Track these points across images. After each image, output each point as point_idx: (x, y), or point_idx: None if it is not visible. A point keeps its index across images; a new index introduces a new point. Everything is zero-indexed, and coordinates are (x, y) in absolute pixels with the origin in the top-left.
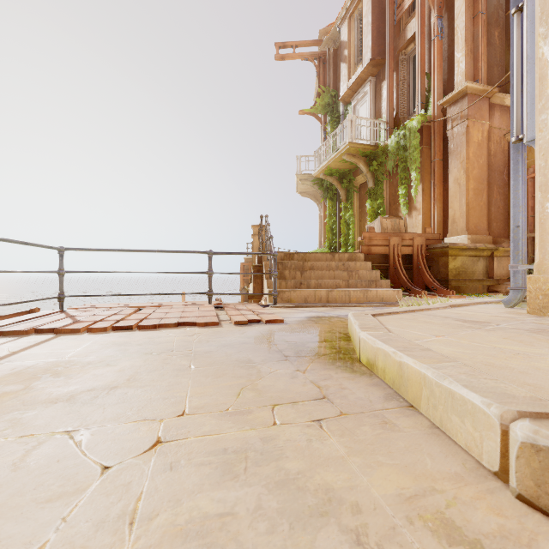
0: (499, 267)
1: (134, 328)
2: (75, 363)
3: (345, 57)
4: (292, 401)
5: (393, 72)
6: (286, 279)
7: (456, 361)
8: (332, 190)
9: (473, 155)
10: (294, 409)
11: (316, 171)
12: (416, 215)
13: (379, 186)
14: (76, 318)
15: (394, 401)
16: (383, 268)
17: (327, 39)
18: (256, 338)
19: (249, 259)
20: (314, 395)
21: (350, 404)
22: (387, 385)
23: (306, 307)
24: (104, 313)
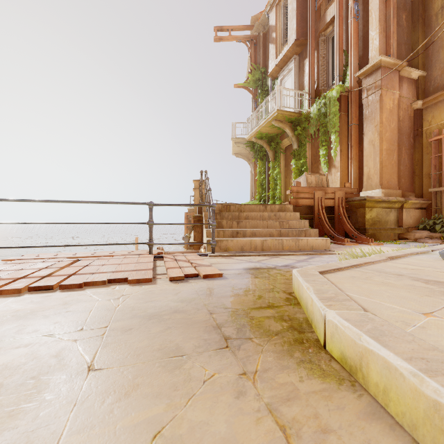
0: (408, 217)
1: (56, 288)
2: None
3: (273, 39)
4: None
5: (314, 50)
6: (224, 228)
7: None
8: (262, 151)
9: (385, 120)
10: None
11: (248, 135)
12: (335, 172)
13: (302, 148)
14: None
15: None
16: (309, 218)
17: (257, 24)
18: (190, 302)
19: (191, 209)
20: None
21: None
22: (390, 416)
23: (243, 256)
24: (35, 266)
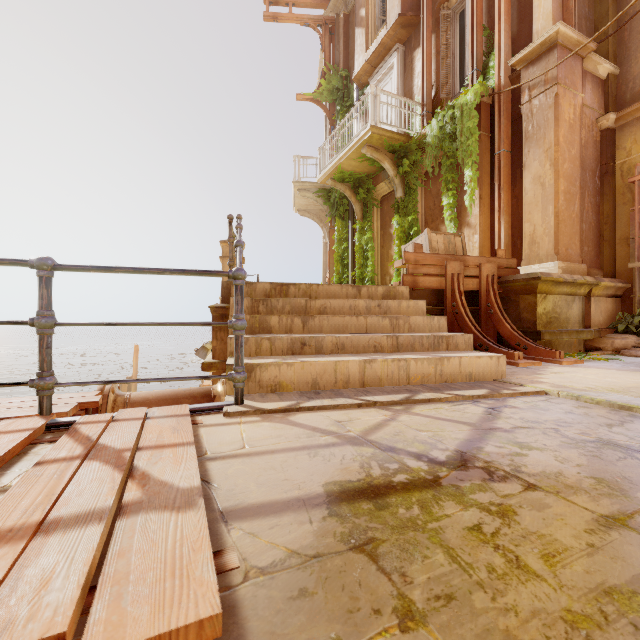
0: (597, 311)
1: None
2: None
3: (361, 19)
4: None
5: (431, 33)
6: (274, 333)
7: None
8: (342, 205)
9: (563, 140)
10: None
11: (321, 175)
12: (470, 235)
13: (411, 196)
14: None
15: None
16: (437, 311)
17: None
18: None
19: None
20: None
21: None
22: None
23: (319, 409)
24: None
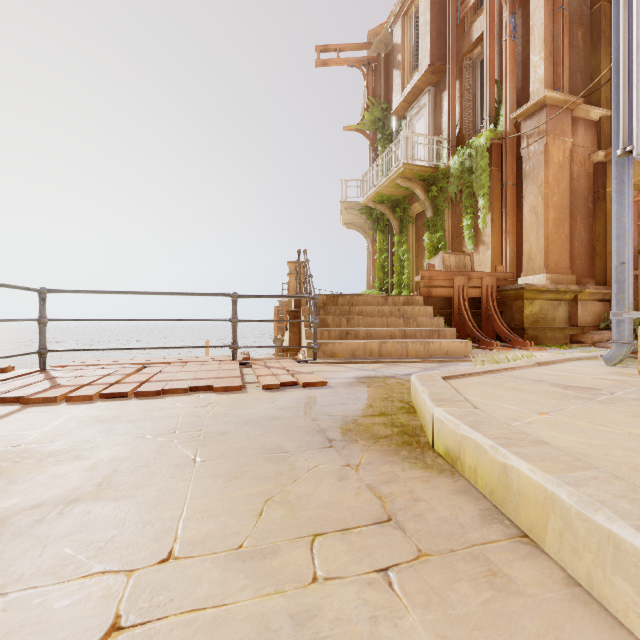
0: (584, 312)
1: (130, 396)
2: (30, 454)
3: (398, 63)
4: (341, 527)
5: (456, 80)
6: (329, 327)
7: (596, 467)
8: (383, 220)
9: (552, 179)
10: (345, 544)
11: (364, 198)
12: (484, 251)
13: (439, 216)
14: (57, 381)
15: (496, 526)
16: (446, 313)
17: (377, 41)
18: (290, 410)
19: (284, 302)
20: (374, 513)
21: (431, 532)
22: (479, 493)
23: (354, 363)
24: (96, 373)
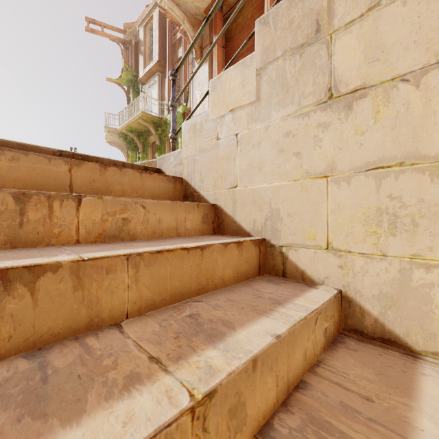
0: None
1: None
2: None
3: (142, 52)
4: None
5: None
6: None
7: None
8: (133, 143)
9: None
10: None
11: (120, 127)
12: None
13: (163, 145)
14: None
15: None
16: None
17: (130, 32)
18: None
19: None
20: None
21: None
22: None
23: None
24: None
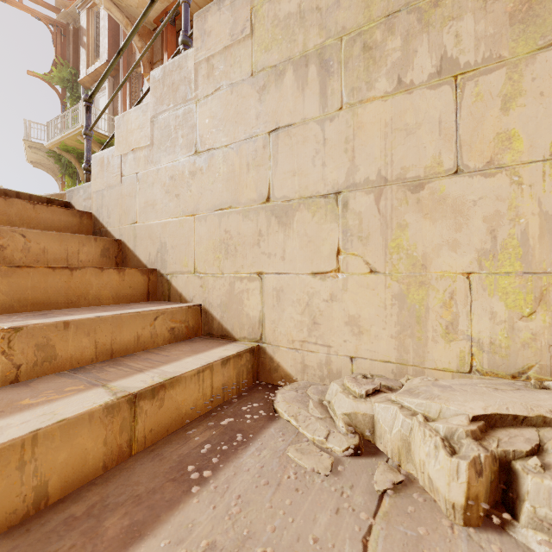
0: None
1: None
2: None
3: (84, 44)
4: None
5: (127, 82)
6: None
7: None
8: (71, 167)
9: None
10: None
11: (49, 143)
12: None
13: None
14: None
15: None
16: None
17: (65, 12)
18: None
19: None
20: None
21: None
22: None
23: None
24: None
